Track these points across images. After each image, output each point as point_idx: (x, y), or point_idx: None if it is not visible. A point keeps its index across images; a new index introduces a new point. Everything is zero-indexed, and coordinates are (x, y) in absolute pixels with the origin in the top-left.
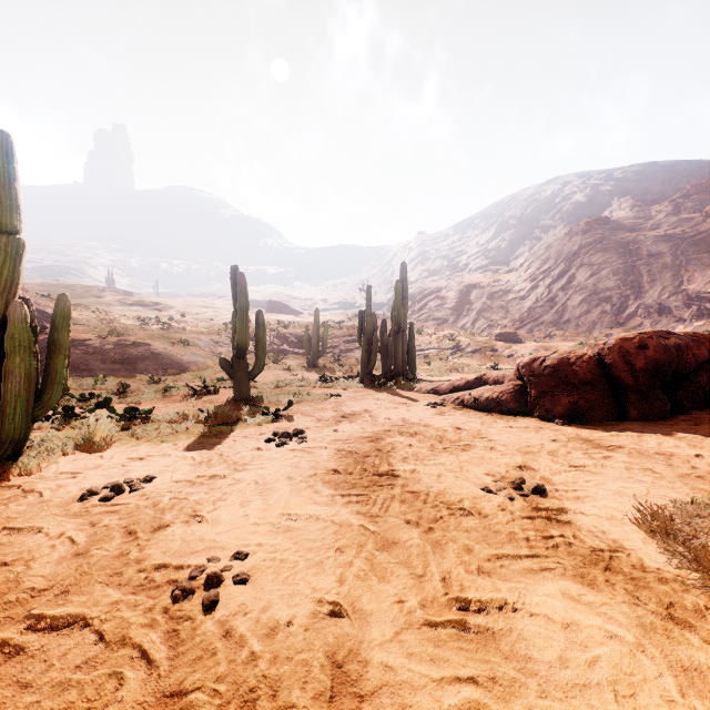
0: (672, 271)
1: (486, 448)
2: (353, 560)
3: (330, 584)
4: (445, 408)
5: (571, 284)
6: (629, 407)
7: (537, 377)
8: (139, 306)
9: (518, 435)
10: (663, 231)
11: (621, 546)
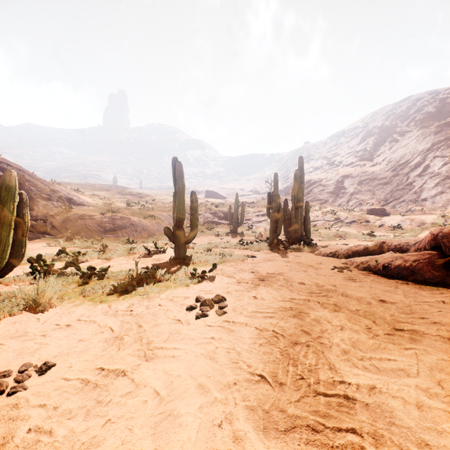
0: None
1: (443, 340)
2: None
3: None
4: (352, 273)
5: (427, 172)
6: None
7: None
8: (129, 195)
9: None
10: None
11: None
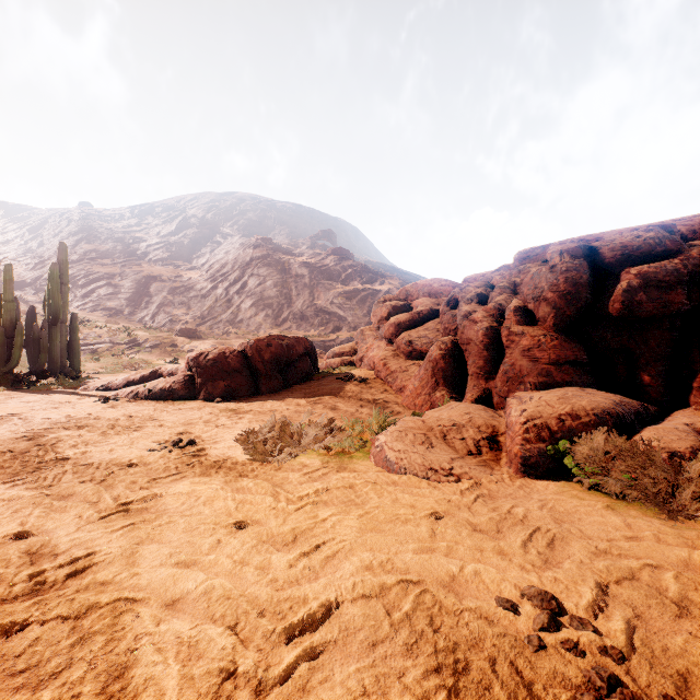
0: (310, 289)
1: (156, 426)
2: (32, 511)
3: (12, 527)
4: (118, 402)
5: (245, 289)
6: (262, 386)
7: (203, 368)
8: None
9: (185, 414)
10: (306, 259)
11: (230, 457)
